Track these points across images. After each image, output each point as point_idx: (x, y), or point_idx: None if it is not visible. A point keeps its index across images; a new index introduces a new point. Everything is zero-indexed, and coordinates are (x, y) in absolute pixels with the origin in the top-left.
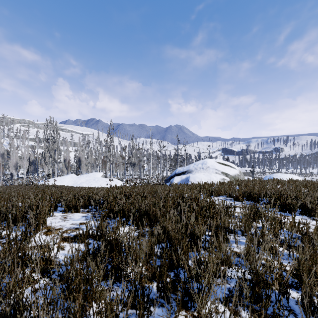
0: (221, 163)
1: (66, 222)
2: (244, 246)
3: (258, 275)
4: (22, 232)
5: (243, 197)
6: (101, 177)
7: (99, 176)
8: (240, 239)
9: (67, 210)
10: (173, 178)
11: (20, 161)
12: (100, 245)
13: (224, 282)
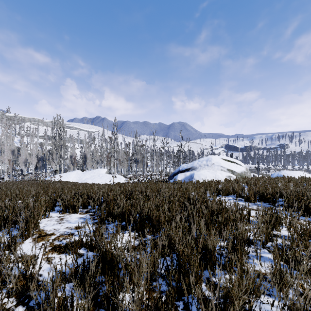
0: (226, 159)
1: (61, 225)
2: (268, 264)
3: None
4: (3, 241)
5: (255, 197)
6: (105, 173)
7: (103, 172)
8: (261, 253)
9: (65, 210)
10: (177, 175)
11: (29, 158)
12: (92, 262)
13: None
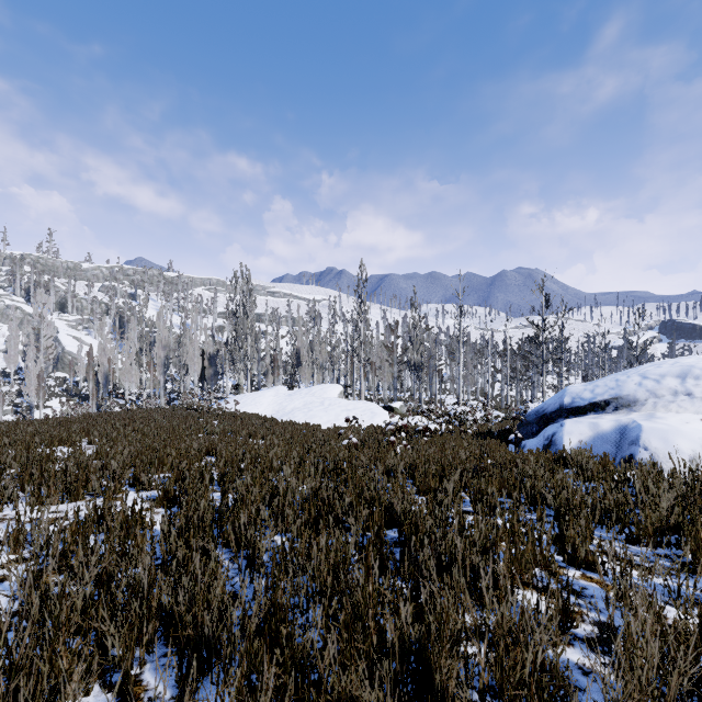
0: None
1: None
2: None
3: None
4: None
5: None
6: (339, 396)
7: (334, 394)
8: None
9: None
10: (558, 422)
11: (188, 358)
12: None
13: None
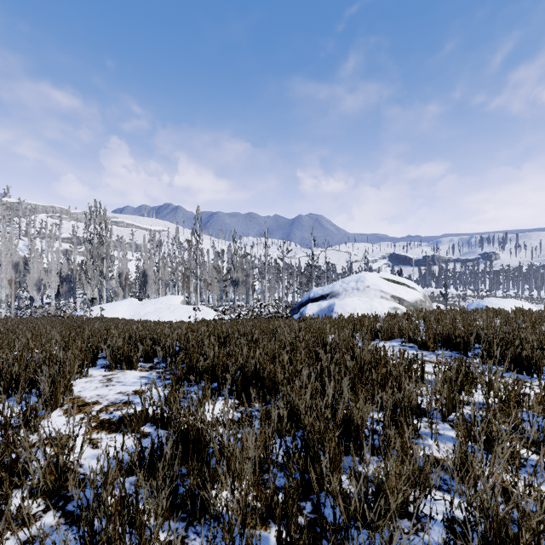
0: (390, 279)
1: (109, 389)
2: (449, 445)
3: (497, 524)
4: (18, 412)
5: (435, 342)
6: (181, 303)
7: (177, 302)
8: (439, 430)
9: (115, 365)
10: (305, 306)
11: (45, 277)
12: (165, 443)
13: (418, 529)
